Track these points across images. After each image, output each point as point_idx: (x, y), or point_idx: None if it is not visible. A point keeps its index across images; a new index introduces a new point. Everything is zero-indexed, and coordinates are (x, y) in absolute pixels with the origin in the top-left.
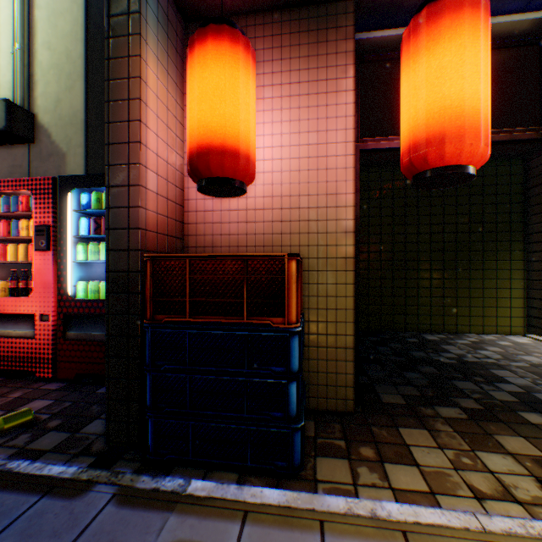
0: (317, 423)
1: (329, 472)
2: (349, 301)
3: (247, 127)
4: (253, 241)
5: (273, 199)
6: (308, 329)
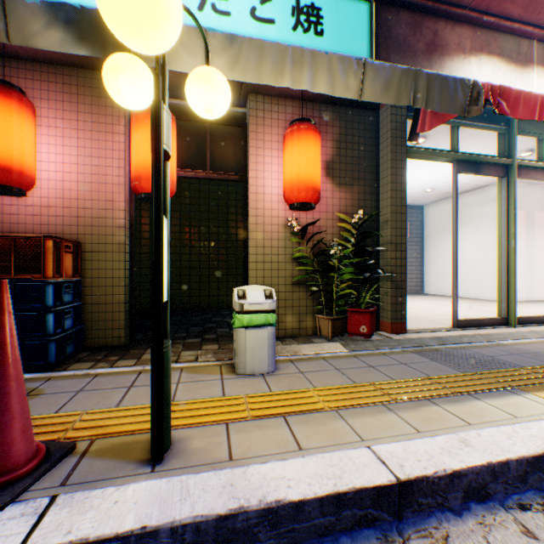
0: (93, 352)
1: (78, 366)
2: (123, 273)
3: (22, 153)
4: (48, 230)
5: (65, 200)
6: (93, 292)
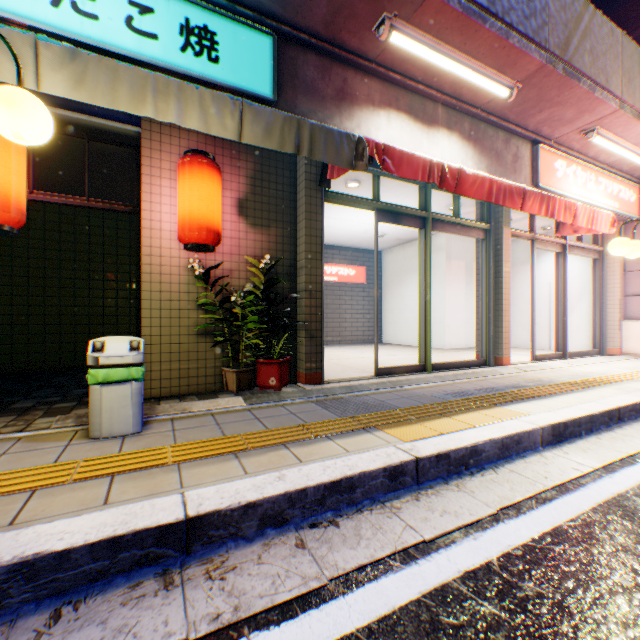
0: None
1: None
2: None
3: None
4: None
5: None
6: None
